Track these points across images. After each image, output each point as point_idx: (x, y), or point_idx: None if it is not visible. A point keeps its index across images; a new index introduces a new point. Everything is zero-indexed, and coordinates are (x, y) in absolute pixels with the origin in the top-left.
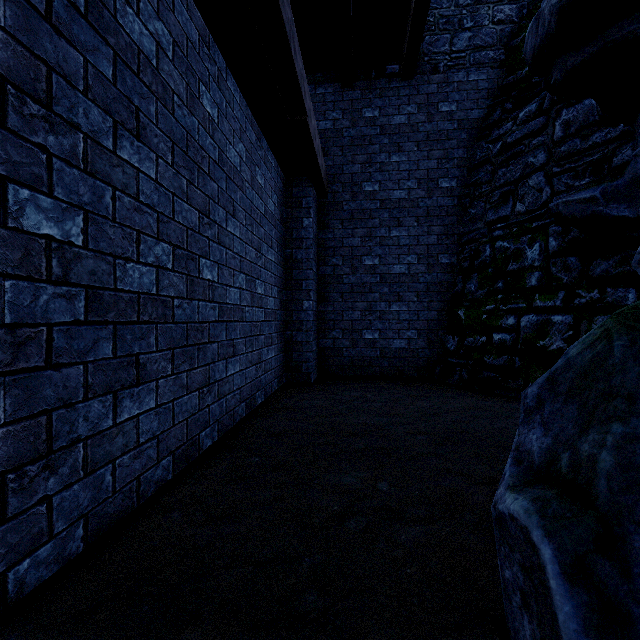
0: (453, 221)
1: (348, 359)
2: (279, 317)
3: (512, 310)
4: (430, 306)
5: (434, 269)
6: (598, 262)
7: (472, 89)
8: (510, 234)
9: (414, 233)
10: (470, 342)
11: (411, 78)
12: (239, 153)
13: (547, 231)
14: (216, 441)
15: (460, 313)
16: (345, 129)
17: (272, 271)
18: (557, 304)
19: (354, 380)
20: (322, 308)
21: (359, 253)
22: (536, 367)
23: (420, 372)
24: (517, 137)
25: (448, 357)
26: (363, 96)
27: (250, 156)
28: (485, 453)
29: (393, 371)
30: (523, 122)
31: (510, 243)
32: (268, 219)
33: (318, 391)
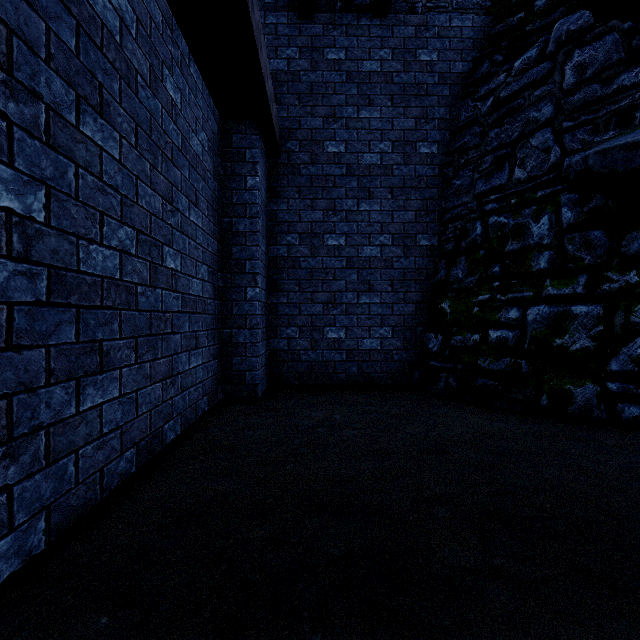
0: (434, 194)
1: (307, 364)
2: (211, 309)
3: (514, 300)
4: (407, 297)
5: (411, 252)
6: (634, 235)
7: (455, 37)
8: (508, 207)
9: (388, 207)
10: (458, 341)
11: (384, 15)
12: (119, 12)
13: (557, 201)
14: (39, 553)
15: (444, 305)
16: (303, 72)
17: (198, 241)
18: (578, 291)
19: (315, 392)
20: (273, 299)
21: (320, 230)
22: (552, 373)
23: (395, 378)
24: (514, 89)
25: (429, 360)
26: (325, 32)
27: (149, 38)
28: (588, 563)
29: (362, 378)
30: (520, 72)
31: (508, 217)
32: (190, 161)
33: (266, 412)
